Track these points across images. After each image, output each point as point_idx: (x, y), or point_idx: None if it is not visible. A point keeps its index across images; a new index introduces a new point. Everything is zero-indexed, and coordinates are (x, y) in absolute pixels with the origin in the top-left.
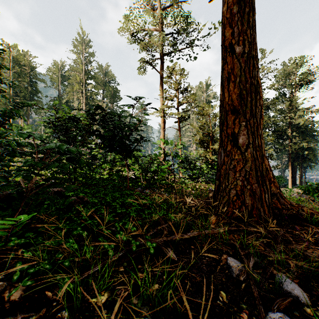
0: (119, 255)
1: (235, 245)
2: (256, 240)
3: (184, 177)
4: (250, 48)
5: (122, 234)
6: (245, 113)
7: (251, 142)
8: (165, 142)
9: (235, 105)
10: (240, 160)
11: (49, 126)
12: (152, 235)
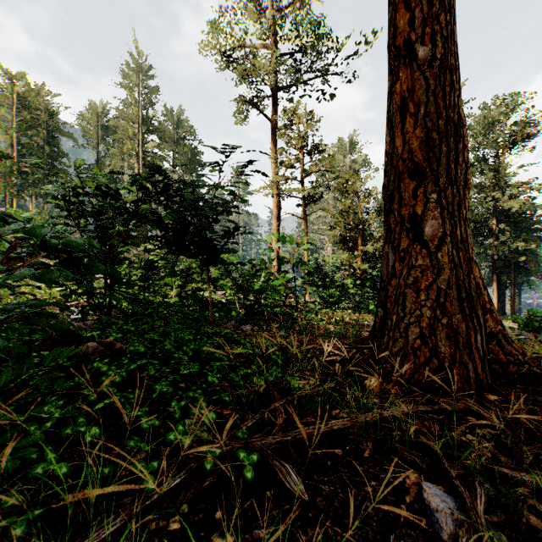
0: (171, 486)
1: (428, 447)
2: (471, 434)
3: (313, 301)
4: (447, 49)
5: (183, 430)
6: (437, 176)
7: (448, 233)
8: (280, 238)
9: (416, 160)
10: (427, 267)
11: (58, 204)
12: (252, 427)
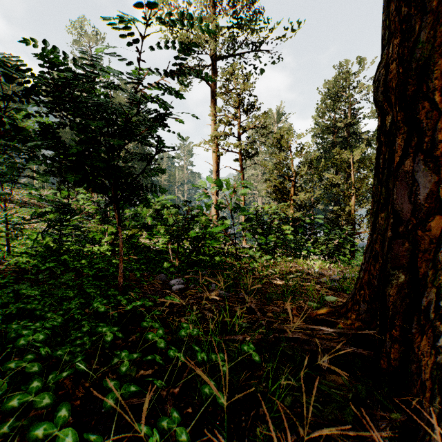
0: None
1: None
2: None
3: (249, 247)
4: None
5: None
6: None
7: None
8: (220, 184)
9: None
10: None
11: None
12: None
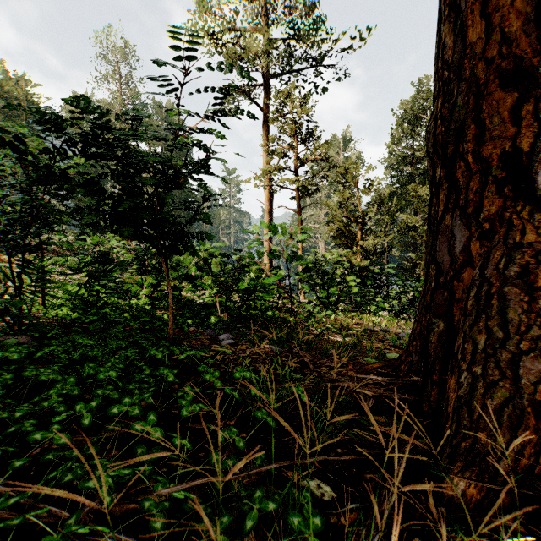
0: None
1: None
2: None
3: (308, 302)
4: None
5: None
6: None
7: None
8: (273, 228)
9: (518, 54)
10: None
11: None
12: None
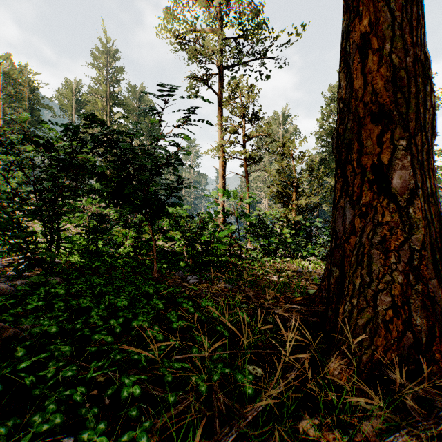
0: None
1: None
2: None
3: (253, 248)
4: None
5: None
6: (406, 119)
7: (419, 185)
8: (226, 193)
9: (381, 102)
10: (397, 224)
11: None
12: None
